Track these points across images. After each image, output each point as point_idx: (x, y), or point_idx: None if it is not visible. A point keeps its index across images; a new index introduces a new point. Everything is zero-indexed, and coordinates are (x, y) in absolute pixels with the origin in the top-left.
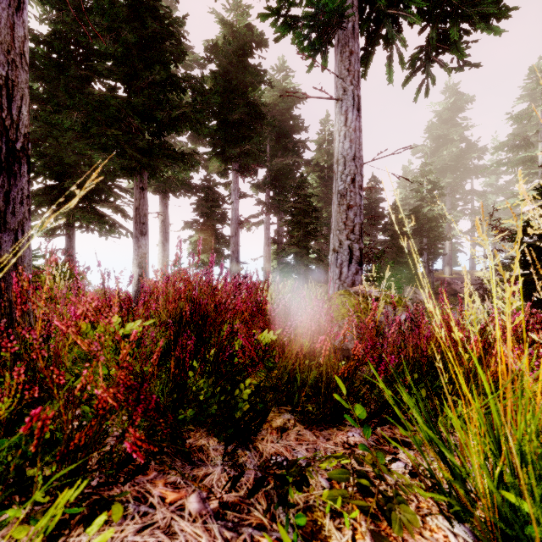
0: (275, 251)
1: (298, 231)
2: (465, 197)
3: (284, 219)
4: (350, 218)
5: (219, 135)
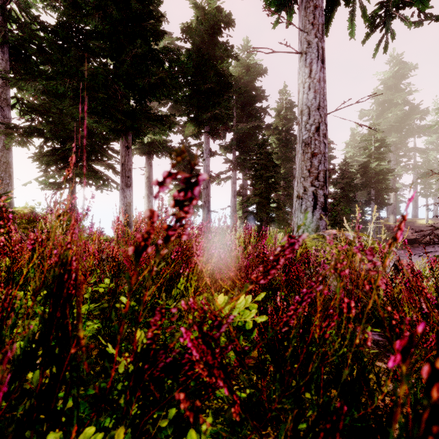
0: (241, 201)
1: (260, 184)
2: (408, 154)
3: (249, 174)
4: (314, 166)
5: (193, 103)
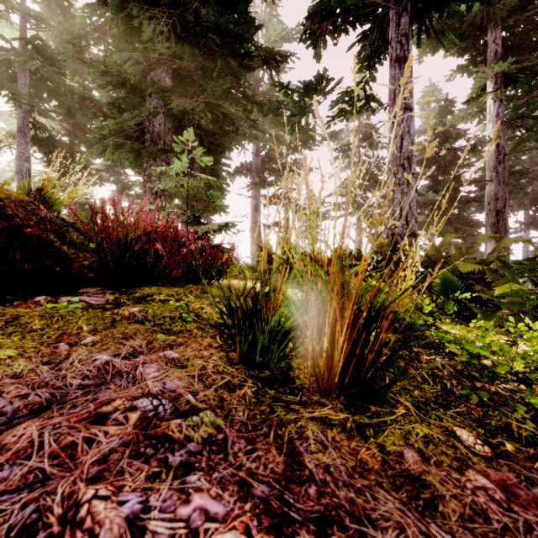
0: None
1: None
2: None
3: None
4: None
5: None
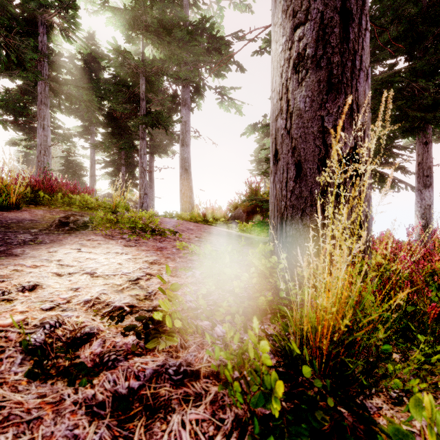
0: None
1: None
2: None
3: None
4: None
5: None
